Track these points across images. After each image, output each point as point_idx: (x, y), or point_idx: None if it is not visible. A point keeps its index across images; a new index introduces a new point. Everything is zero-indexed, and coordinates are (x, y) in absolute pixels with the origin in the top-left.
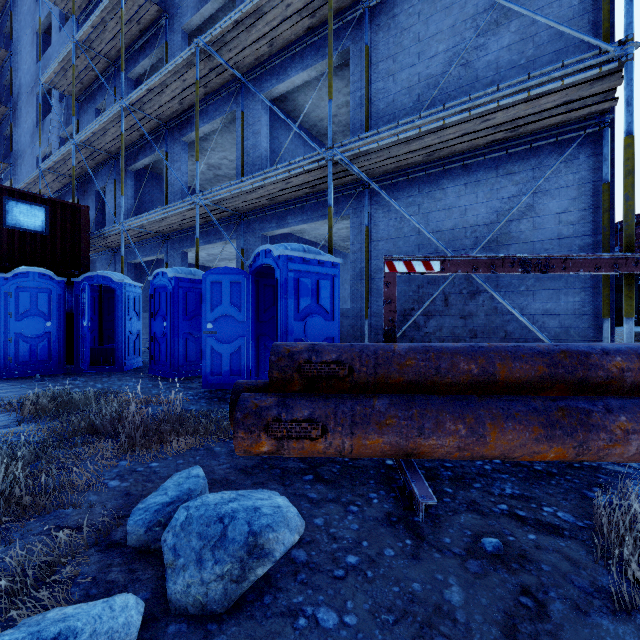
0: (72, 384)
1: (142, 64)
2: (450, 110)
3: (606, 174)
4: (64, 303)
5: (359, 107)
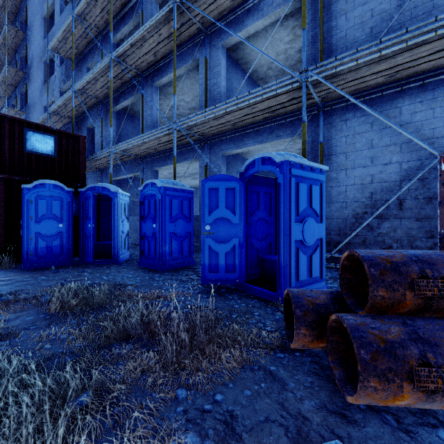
0: (82, 276)
1: (122, 31)
2: None
3: None
4: (72, 208)
5: (311, 44)
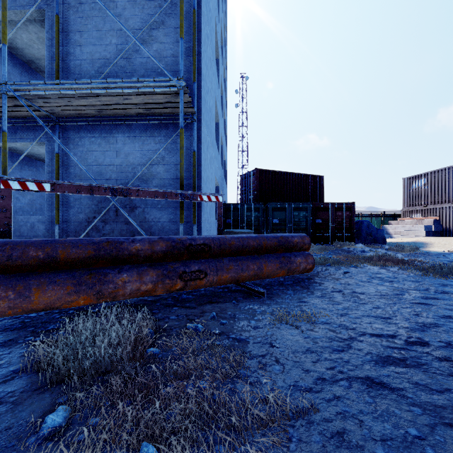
0: None
1: None
2: (95, 85)
3: (194, 147)
4: None
5: (53, 60)
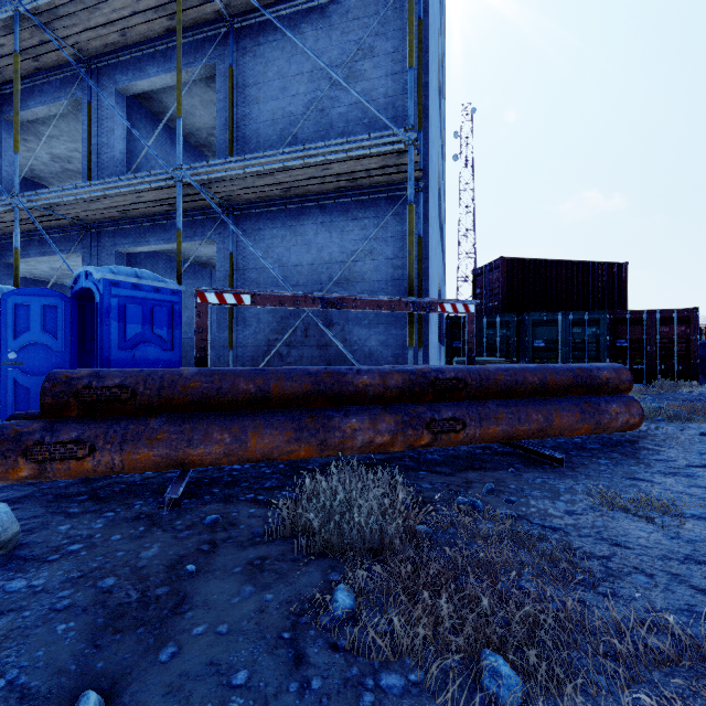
0: None
1: None
2: (288, 155)
3: (420, 230)
4: None
5: (225, 128)
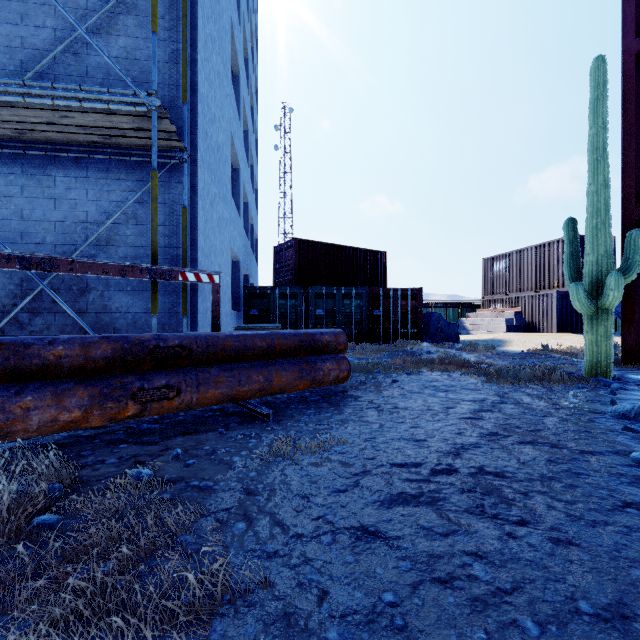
0: None
1: None
2: (2, 87)
3: (184, 200)
4: None
5: None
